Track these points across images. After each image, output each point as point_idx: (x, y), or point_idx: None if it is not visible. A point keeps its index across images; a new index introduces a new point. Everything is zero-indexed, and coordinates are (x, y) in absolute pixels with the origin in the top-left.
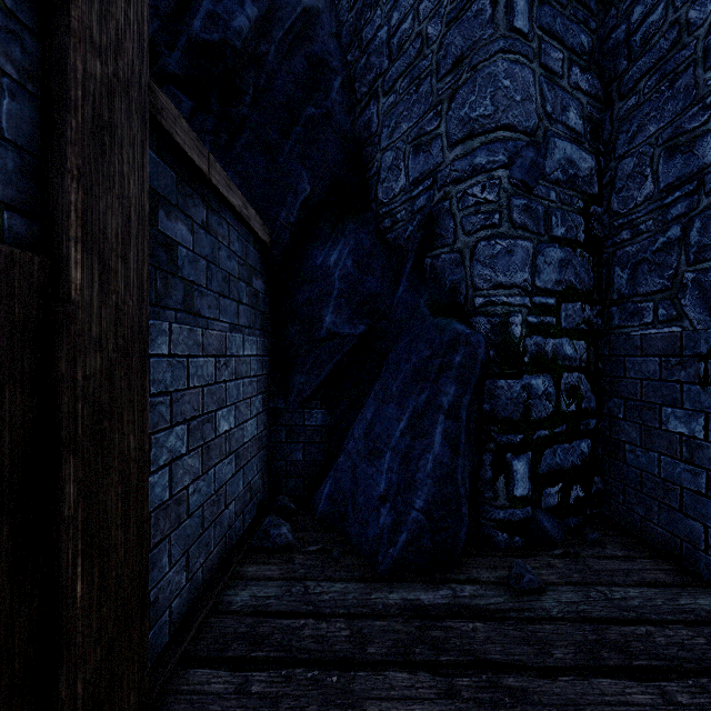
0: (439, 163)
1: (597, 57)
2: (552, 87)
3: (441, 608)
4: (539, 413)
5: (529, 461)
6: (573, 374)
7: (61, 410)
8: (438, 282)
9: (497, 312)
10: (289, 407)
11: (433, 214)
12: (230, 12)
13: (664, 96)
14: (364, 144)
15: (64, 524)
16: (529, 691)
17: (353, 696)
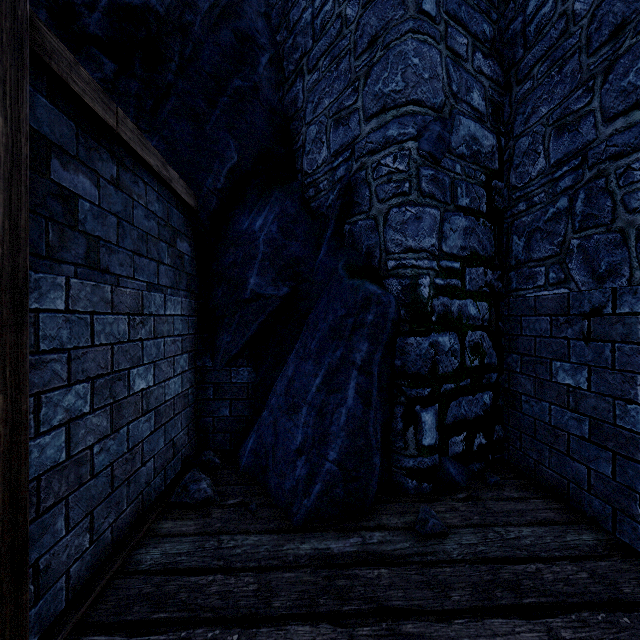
0: (356, 136)
1: (497, 45)
2: (458, 68)
3: (350, 556)
4: (445, 368)
5: (436, 413)
6: (477, 333)
7: None
8: (355, 247)
9: (407, 274)
10: (216, 365)
11: (351, 184)
12: None
13: (554, 80)
14: (292, 119)
15: None
16: (426, 637)
17: None
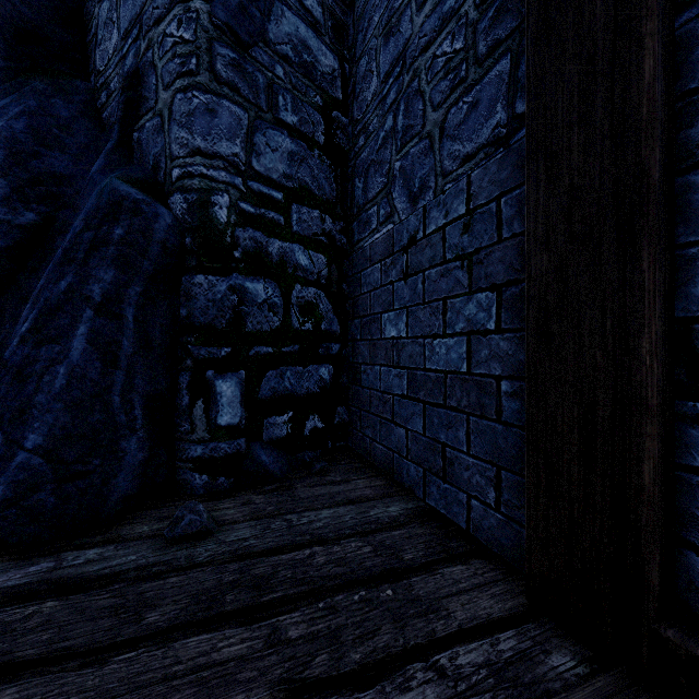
0: (144, 3)
1: None
2: None
3: (2, 593)
4: (258, 325)
5: (242, 382)
6: (310, 289)
7: None
8: (143, 161)
9: (194, 186)
10: None
11: (140, 72)
12: None
13: None
14: None
15: None
16: None
17: None
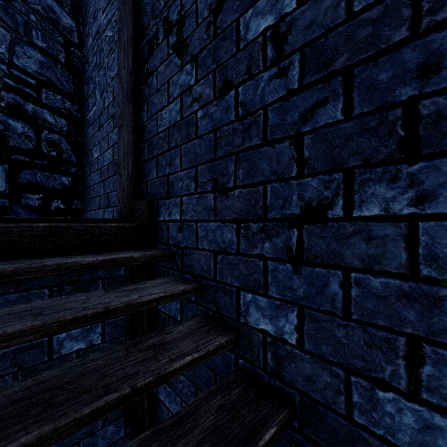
0: None
1: None
2: None
3: None
4: (18, 144)
5: (6, 171)
6: (55, 135)
7: None
8: None
9: None
10: None
11: None
12: None
13: None
14: None
15: None
16: None
17: None
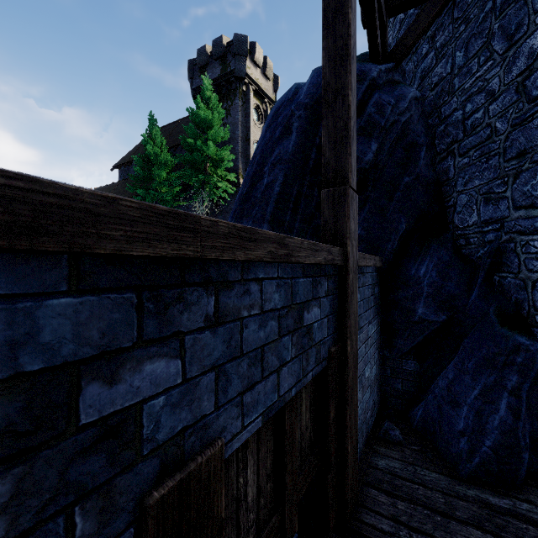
0: (505, 216)
1: None
2: None
3: (503, 509)
4: None
5: None
6: None
7: (345, 392)
8: (504, 295)
9: None
10: (392, 356)
11: (501, 249)
12: (363, 153)
13: None
14: (443, 183)
15: (346, 428)
16: None
17: (450, 529)
